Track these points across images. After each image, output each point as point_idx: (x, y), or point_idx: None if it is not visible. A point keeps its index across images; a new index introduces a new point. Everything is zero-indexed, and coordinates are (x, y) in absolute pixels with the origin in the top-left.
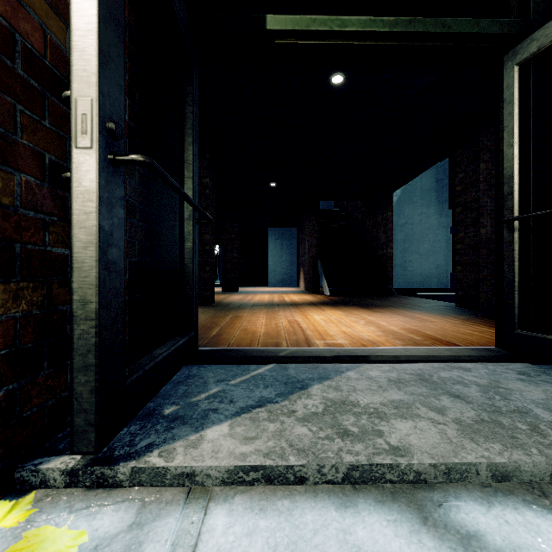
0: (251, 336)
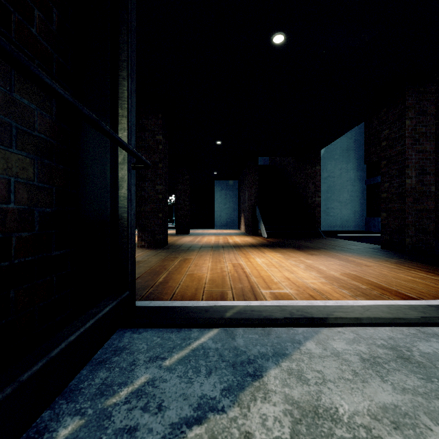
0: (196, 284)
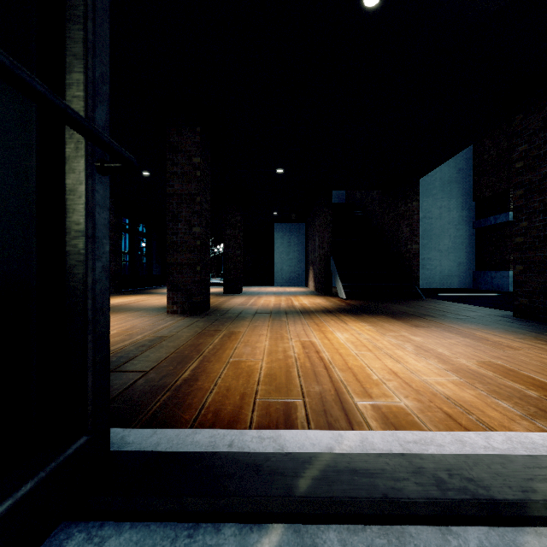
0: (244, 384)
